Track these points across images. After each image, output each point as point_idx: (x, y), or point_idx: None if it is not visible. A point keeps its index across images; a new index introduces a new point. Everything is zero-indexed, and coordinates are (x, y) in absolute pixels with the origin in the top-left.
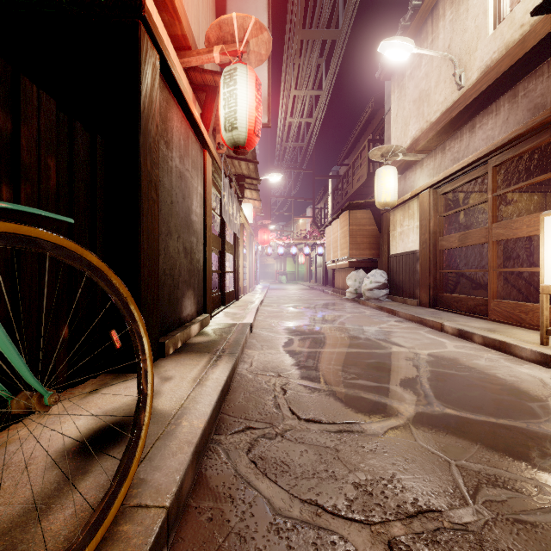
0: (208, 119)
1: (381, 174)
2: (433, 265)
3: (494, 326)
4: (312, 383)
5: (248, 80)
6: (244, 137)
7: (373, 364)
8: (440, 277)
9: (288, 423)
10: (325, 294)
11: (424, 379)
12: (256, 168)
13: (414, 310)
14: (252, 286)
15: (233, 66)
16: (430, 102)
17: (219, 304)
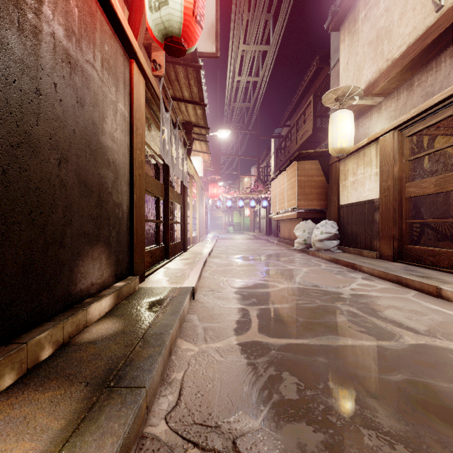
0: (137, 21)
1: (337, 118)
2: (398, 214)
3: None
4: None
5: None
6: (179, 19)
7: (409, 392)
8: (406, 228)
9: None
10: (270, 243)
11: None
12: (204, 113)
13: (379, 264)
14: (202, 236)
15: None
16: (391, 38)
17: (162, 257)
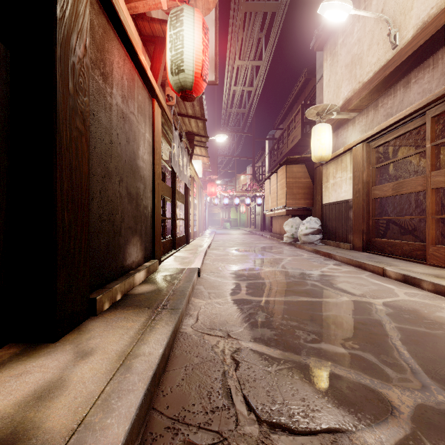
0: (157, 69)
1: (317, 130)
2: (366, 212)
3: (438, 272)
4: (267, 349)
5: (195, 22)
6: (191, 80)
7: (330, 318)
8: (373, 223)
9: (245, 431)
10: (263, 238)
11: (397, 341)
12: (204, 125)
13: (350, 254)
14: (202, 231)
15: (180, 7)
16: (362, 65)
17: (170, 248)
